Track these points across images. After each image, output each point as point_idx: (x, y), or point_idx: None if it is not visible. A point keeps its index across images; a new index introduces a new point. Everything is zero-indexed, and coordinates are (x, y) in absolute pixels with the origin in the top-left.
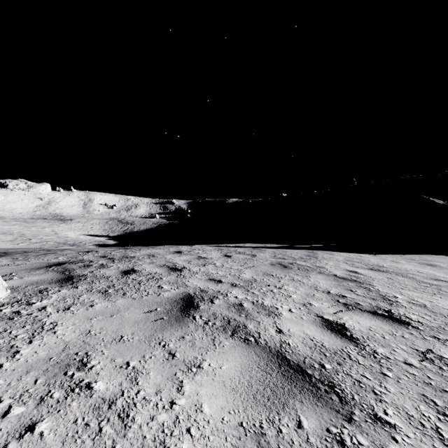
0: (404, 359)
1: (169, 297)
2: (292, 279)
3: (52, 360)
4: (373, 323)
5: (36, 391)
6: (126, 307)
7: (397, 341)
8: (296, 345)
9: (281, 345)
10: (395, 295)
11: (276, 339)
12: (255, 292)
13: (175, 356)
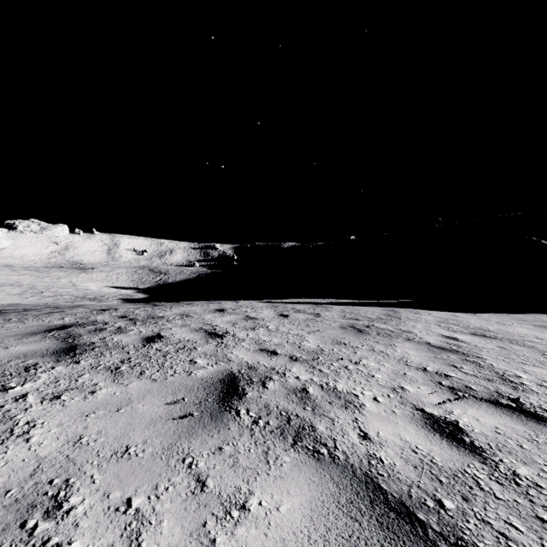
0: None
1: (204, 378)
2: (371, 349)
3: (8, 496)
4: (499, 421)
5: None
6: (141, 395)
7: (543, 453)
8: (392, 462)
9: (369, 462)
10: (517, 373)
11: (360, 450)
12: (324, 370)
13: (206, 486)
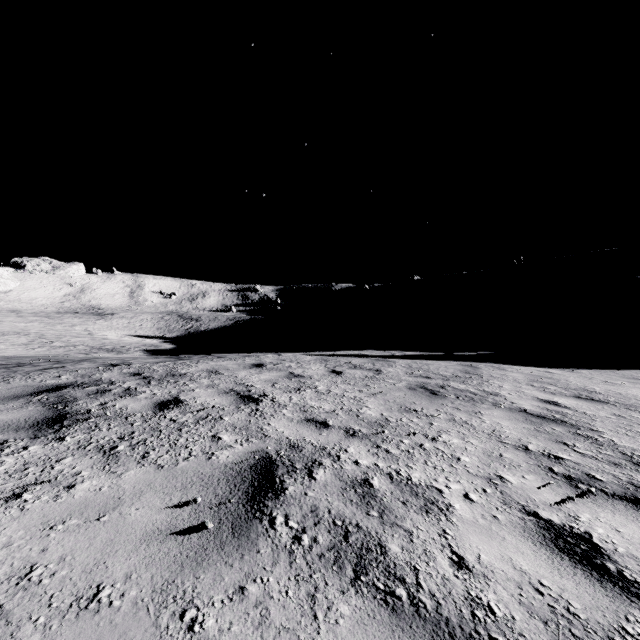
0: None
1: (229, 464)
2: (451, 419)
3: None
4: None
5: None
6: (137, 491)
7: None
8: (509, 613)
9: (473, 614)
10: None
11: (456, 590)
12: (392, 451)
13: None
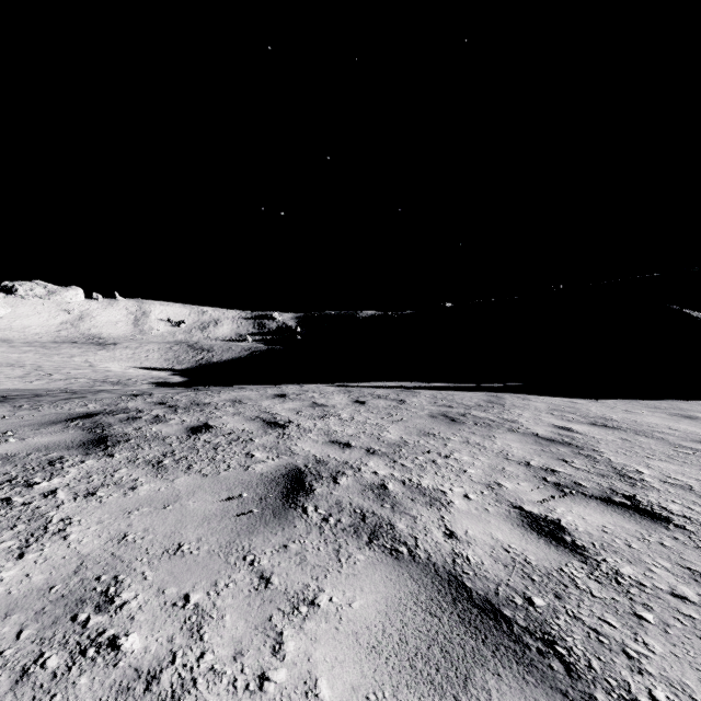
0: (670, 587)
1: (264, 473)
2: (466, 441)
3: (53, 592)
4: (608, 520)
5: (16, 654)
6: (191, 491)
7: (654, 552)
8: (480, 561)
9: (454, 561)
10: (639, 468)
11: (445, 549)
12: (407, 465)
13: (270, 583)
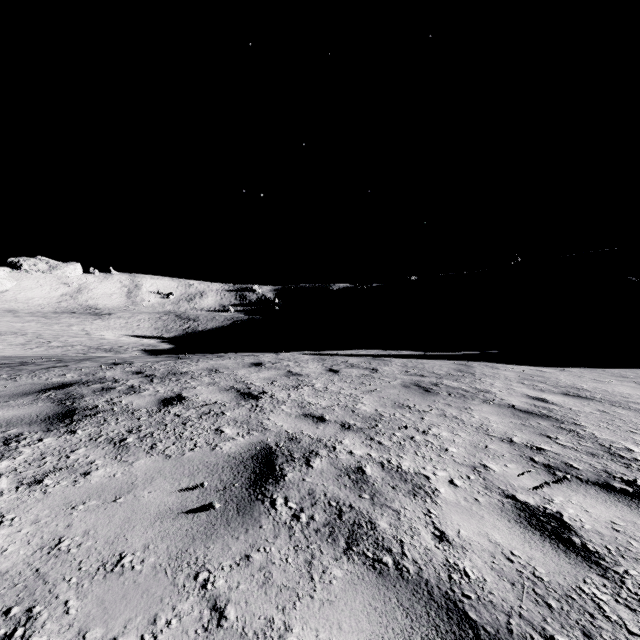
0: None
1: (232, 454)
2: (442, 414)
3: None
4: (614, 513)
5: None
6: (148, 477)
7: None
8: (481, 576)
9: (449, 577)
10: (627, 445)
11: (437, 558)
12: (384, 442)
13: (224, 618)
